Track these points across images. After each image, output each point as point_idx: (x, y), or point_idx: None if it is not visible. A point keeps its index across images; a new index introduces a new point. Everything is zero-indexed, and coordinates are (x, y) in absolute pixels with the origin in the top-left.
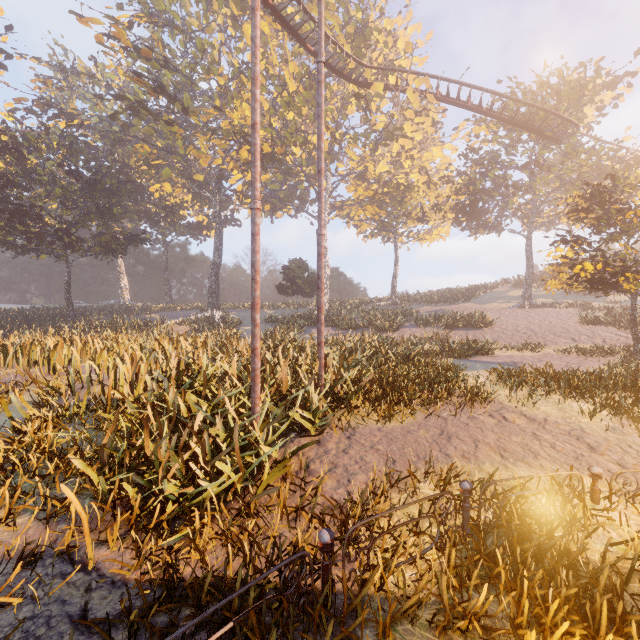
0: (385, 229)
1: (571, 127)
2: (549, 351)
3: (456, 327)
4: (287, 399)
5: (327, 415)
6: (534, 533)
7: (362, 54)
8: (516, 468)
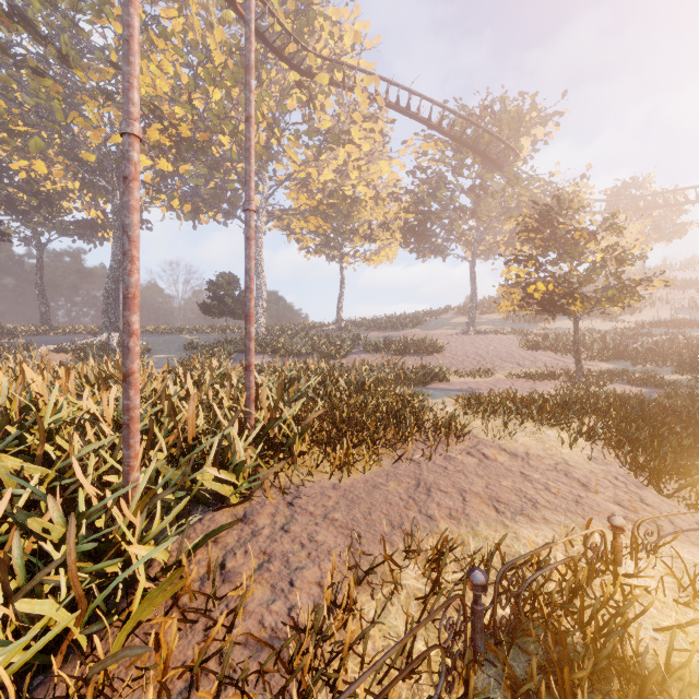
0: (330, 246)
1: (512, 154)
2: (499, 376)
3: (407, 353)
4: (193, 453)
5: (258, 470)
6: (570, 634)
7: (305, 40)
8: (517, 525)
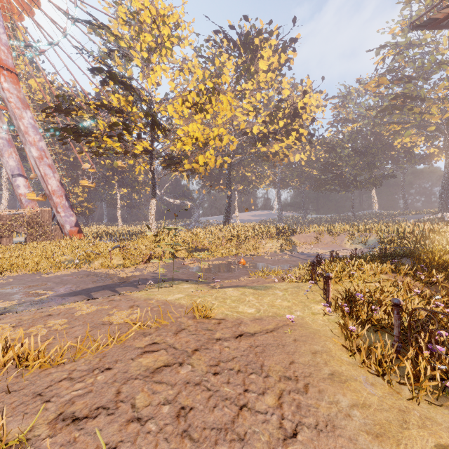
0: None
1: None
2: None
3: None
4: None
5: None
6: None
7: None
8: None
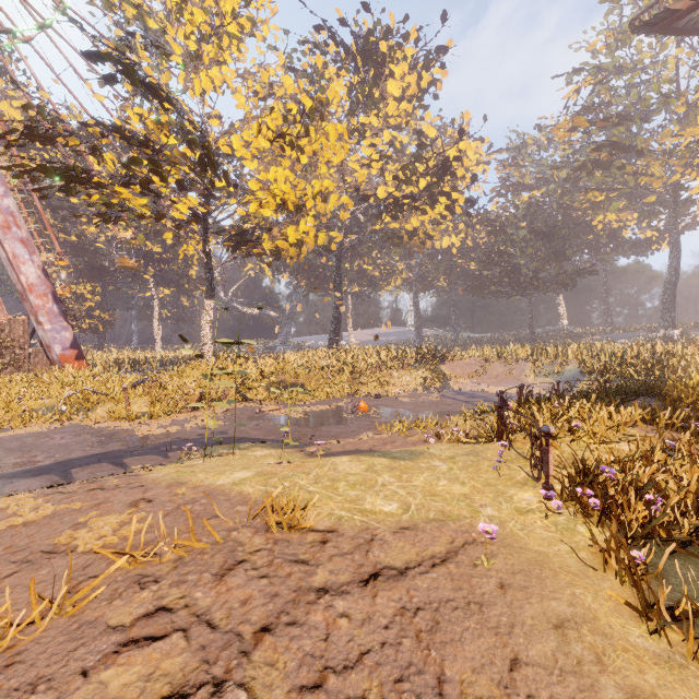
0: None
1: None
2: None
3: None
4: None
5: None
6: None
7: None
8: None
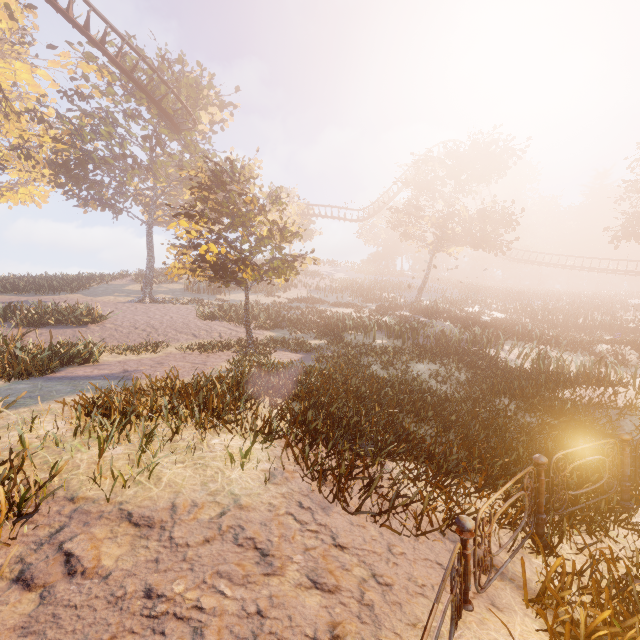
0: None
1: (191, 119)
2: (172, 350)
3: (45, 324)
4: None
5: None
6: None
7: None
8: None
